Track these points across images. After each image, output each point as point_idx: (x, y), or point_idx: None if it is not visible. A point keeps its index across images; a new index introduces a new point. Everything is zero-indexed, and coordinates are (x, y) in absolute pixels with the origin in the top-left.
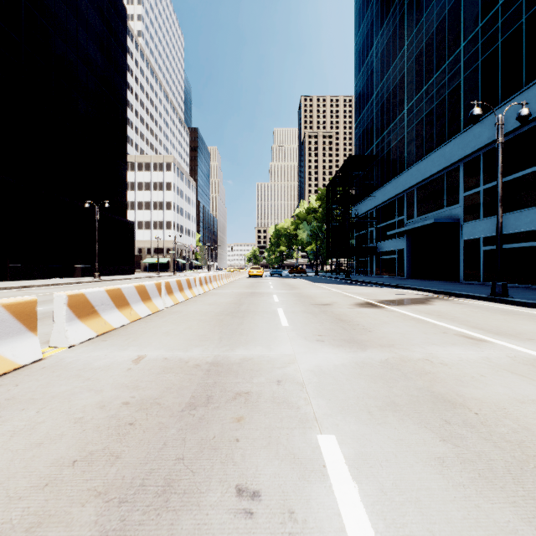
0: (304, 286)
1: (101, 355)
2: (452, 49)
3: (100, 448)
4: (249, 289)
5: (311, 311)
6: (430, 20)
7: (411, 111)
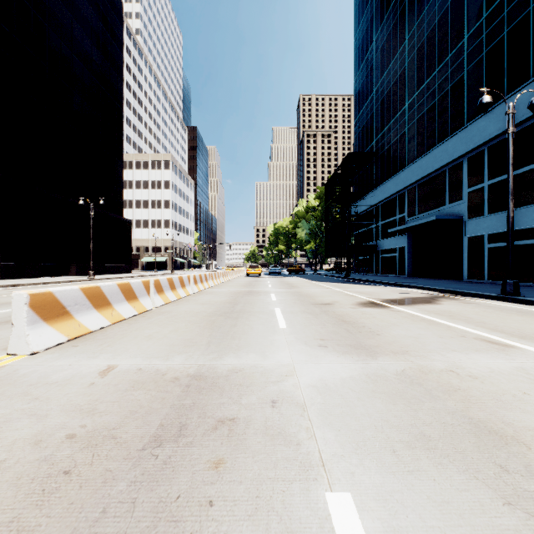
0: (303, 284)
1: (65, 365)
2: (455, 42)
3: (7, 520)
4: (247, 288)
5: (312, 311)
6: (432, 13)
7: (412, 107)
